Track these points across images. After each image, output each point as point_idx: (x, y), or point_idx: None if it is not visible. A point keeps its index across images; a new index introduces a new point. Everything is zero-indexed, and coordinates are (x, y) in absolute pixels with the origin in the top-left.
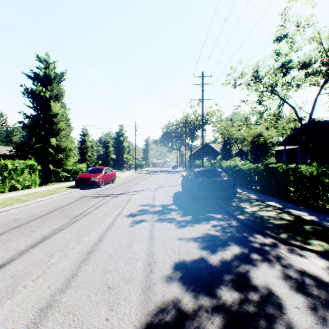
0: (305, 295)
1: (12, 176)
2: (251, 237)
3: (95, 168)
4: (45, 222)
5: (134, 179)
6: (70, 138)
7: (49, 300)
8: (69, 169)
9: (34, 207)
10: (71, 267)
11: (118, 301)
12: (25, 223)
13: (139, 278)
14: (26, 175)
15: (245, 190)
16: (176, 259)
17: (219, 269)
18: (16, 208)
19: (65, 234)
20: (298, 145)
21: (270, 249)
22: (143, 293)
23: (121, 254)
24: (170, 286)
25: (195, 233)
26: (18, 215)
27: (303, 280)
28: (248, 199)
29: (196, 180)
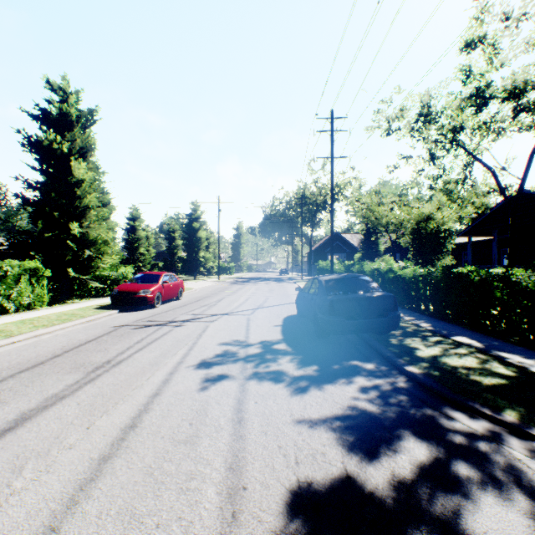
0: None
1: None
2: (442, 417)
3: (148, 274)
4: (35, 380)
5: (215, 292)
6: (109, 223)
7: None
8: (104, 276)
9: (26, 348)
10: (52, 505)
11: None
12: None
13: None
14: (24, 286)
15: (409, 313)
16: (290, 479)
17: (392, 511)
18: None
19: (64, 410)
20: (493, 235)
21: (490, 448)
22: None
23: (171, 464)
24: None
25: (327, 407)
26: None
27: None
28: (418, 331)
29: (324, 297)
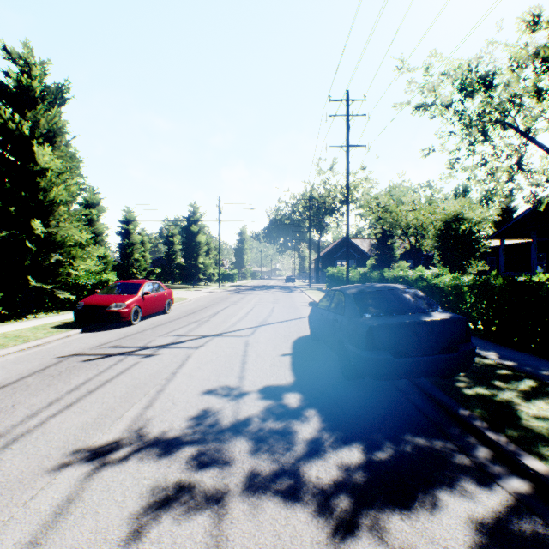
0: None
1: None
2: None
3: (125, 283)
4: None
5: (212, 303)
6: (98, 226)
7: None
8: (80, 285)
9: None
10: None
11: None
12: None
13: None
14: None
15: None
16: None
17: None
18: None
19: None
20: (532, 238)
21: None
22: None
23: None
24: None
25: None
26: None
27: None
28: (489, 368)
29: (356, 320)
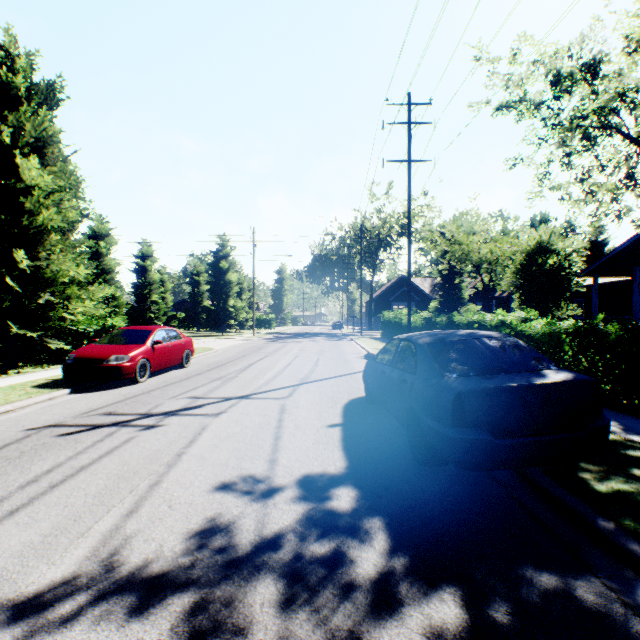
0: None
1: None
2: None
3: (131, 330)
4: None
5: (243, 354)
6: (108, 261)
7: None
8: (79, 333)
9: None
10: None
11: None
12: None
13: None
14: None
15: None
16: None
17: None
18: None
19: None
20: (634, 275)
21: None
22: None
23: None
24: None
25: None
26: None
27: None
28: (616, 446)
29: (436, 382)
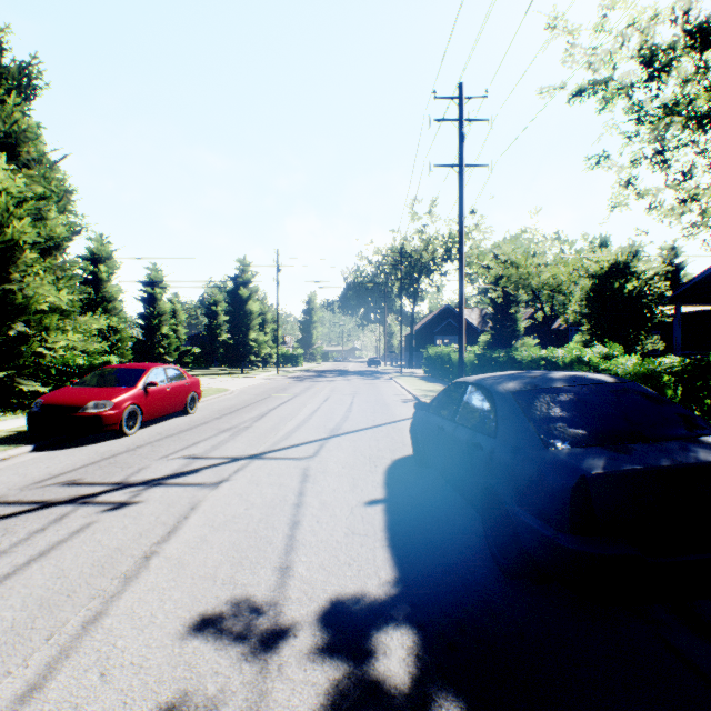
0: None
1: None
2: None
3: (120, 368)
4: None
5: (263, 397)
6: (109, 288)
7: None
8: (64, 371)
9: None
10: None
11: None
12: None
13: None
14: None
15: None
16: None
17: None
18: None
19: None
20: None
21: None
22: None
23: None
24: None
25: None
26: None
27: None
28: None
29: (536, 456)
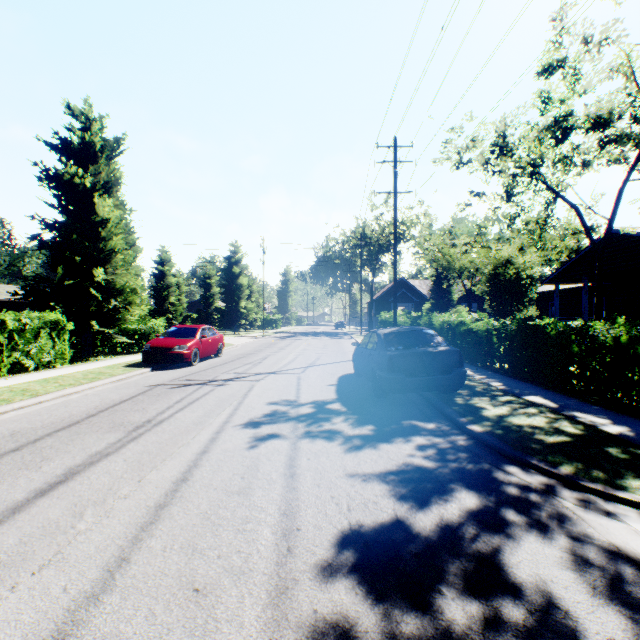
0: (627, 610)
1: (16, 343)
2: (498, 471)
3: (183, 327)
4: (74, 439)
5: (260, 349)
6: (134, 268)
7: (62, 623)
8: (132, 330)
9: (56, 408)
10: (119, 541)
11: (215, 625)
12: (34, 441)
13: (263, 567)
14: (44, 341)
15: (481, 371)
16: (342, 522)
17: (436, 546)
18: (19, 410)
19: (112, 466)
20: (583, 283)
21: (540, 498)
22: (271, 604)
23: (226, 510)
24: (331, 587)
25: (382, 463)
26: (22, 424)
27: (619, 572)
28: (488, 391)
29: (382, 353)
